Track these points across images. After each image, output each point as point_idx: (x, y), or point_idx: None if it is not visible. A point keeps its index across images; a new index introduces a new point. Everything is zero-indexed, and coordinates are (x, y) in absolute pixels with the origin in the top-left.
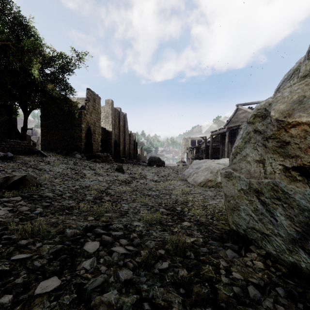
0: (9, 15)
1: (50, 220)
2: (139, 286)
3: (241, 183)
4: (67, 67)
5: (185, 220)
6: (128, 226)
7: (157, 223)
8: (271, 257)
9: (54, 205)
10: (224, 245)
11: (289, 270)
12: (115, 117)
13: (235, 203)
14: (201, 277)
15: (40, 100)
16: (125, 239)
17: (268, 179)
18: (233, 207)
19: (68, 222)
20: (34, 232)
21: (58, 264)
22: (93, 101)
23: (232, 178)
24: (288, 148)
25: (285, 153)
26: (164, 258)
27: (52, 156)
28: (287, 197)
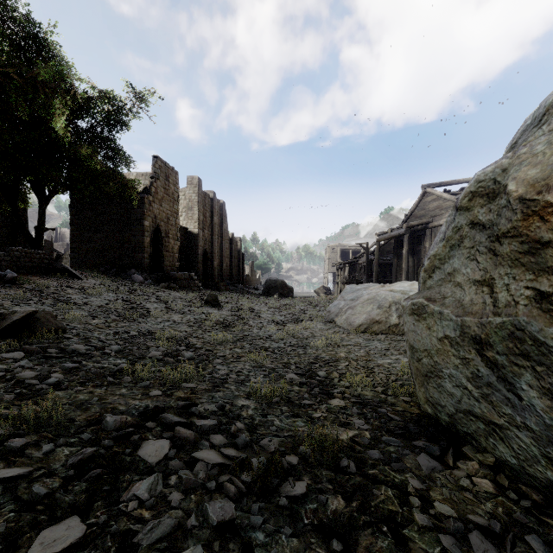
0: (10, 19)
1: (76, 396)
2: (248, 535)
3: (444, 325)
4: (117, 117)
5: (335, 396)
6: (226, 407)
7: (282, 400)
8: (506, 469)
9: (86, 367)
10: (412, 444)
11: (546, 496)
12: (204, 208)
13: (432, 364)
14: (373, 513)
15: (69, 177)
16: (220, 433)
17: (502, 317)
18: (427, 370)
19: (110, 401)
20: (40, 421)
21: (83, 489)
22: (165, 180)
23: (425, 317)
24: (547, 254)
25: (538, 264)
26: (298, 472)
27: (89, 277)
28: (544, 352)
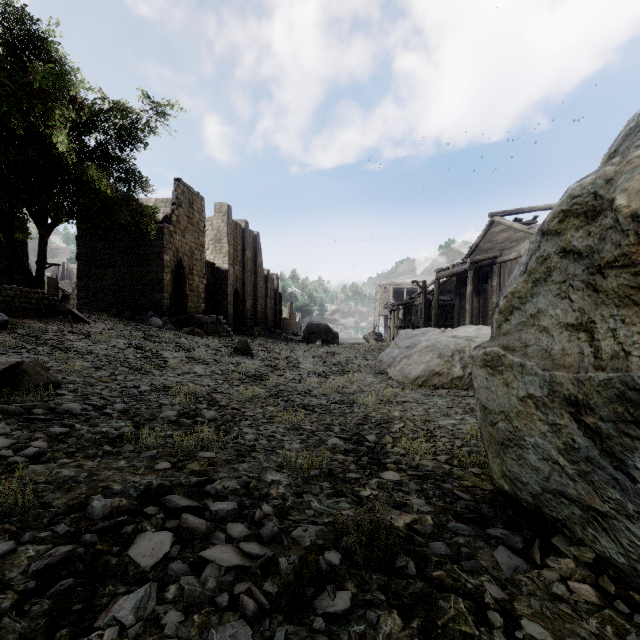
0: (2, 14)
1: (58, 471)
2: None
3: (527, 381)
4: (131, 132)
5: (388, 467)
6: (251, 484)
7: (323, 474)
8: (610, 568)
9: (78, 432)
10: (487, 533)
11: None
12: (234, 240)
13: (511, 430)
14: (441, 637)
15: (75, 203)
16: (241, 520)
17: (608, 372)
18: (504, 438)
19: (103, 477)
20: (1, 510)
21: (45, 610)
22: (189, 207)
23: (502, 370)
24: None
25: None
26: (341, 576)
27: (98, 321)
28: None
